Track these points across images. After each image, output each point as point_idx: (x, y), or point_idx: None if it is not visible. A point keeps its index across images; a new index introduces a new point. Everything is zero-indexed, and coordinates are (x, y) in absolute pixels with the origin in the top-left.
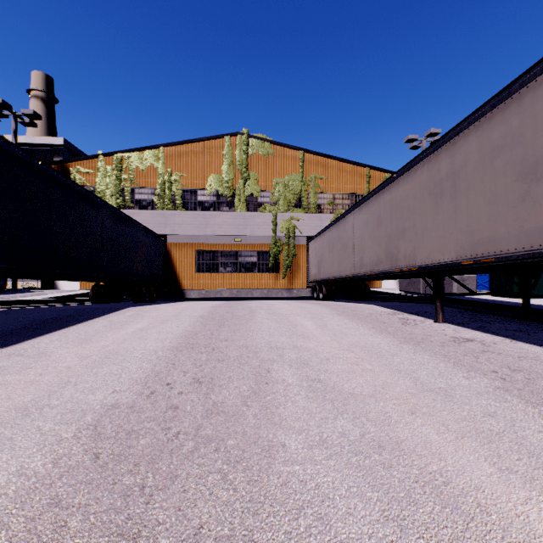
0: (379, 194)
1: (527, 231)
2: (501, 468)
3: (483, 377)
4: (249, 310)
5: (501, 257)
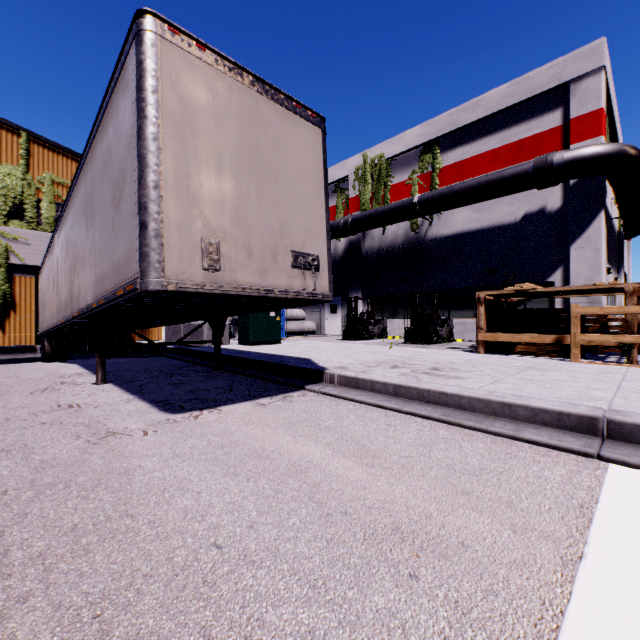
0: (67, 210)
1: (114, 267)
2: None
3: None
4: None
5: (105, 298)
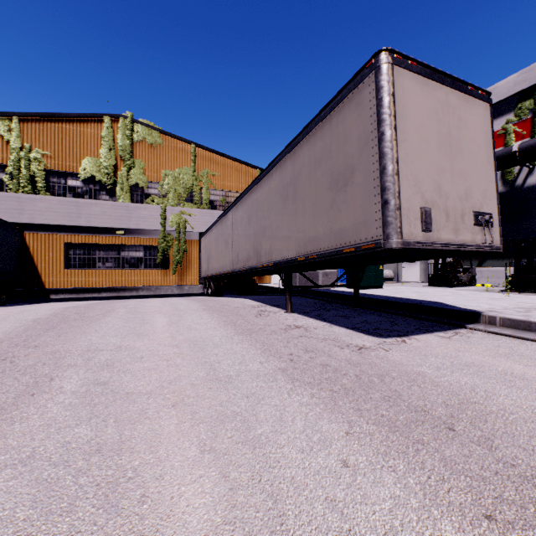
0: (249, 194)
1: (334, 232)
2: (205, 450)
3: (277, 360)
4: (108, 309)
5: (320, 254)
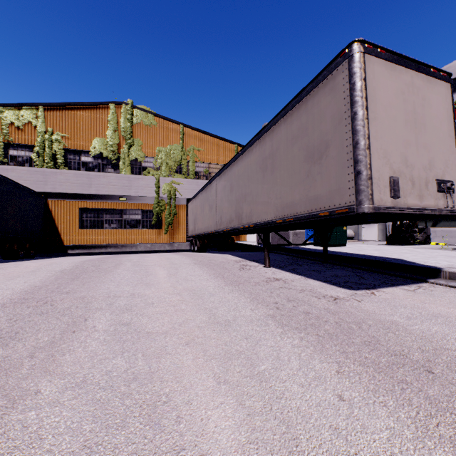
0: (231, 166)
1: (309, 198)
2: (221, 381)
3: (265, 308)
4: (117, 262)
5: (297, 217)
